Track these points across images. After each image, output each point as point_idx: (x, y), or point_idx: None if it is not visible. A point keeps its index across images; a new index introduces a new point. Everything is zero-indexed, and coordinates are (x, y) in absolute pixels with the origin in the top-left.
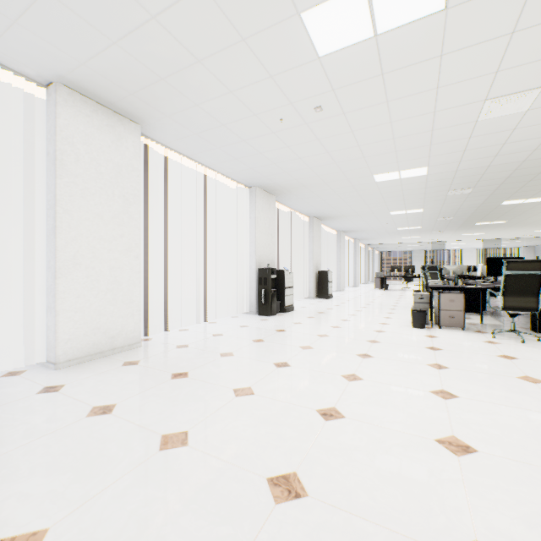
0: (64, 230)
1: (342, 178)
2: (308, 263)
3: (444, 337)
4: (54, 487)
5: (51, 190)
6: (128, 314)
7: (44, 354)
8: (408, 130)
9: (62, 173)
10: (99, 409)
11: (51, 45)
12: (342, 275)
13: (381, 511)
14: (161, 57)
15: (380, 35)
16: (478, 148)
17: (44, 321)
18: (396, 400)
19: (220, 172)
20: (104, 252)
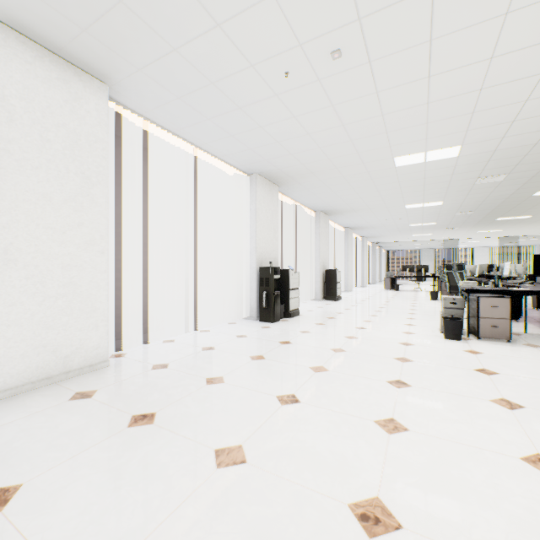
0: None
1: (357, 162)
2: (314, 261)
3: (490, 353)
4: None
5: None
6: (90, 325)
7: None
8: (449, 90)
9: None
10: None
11: None
12: (350, 275)
13: None
14: None
15: None
16: (531, 117)
17: None
18: (475, 479)
19: (214, 154)
20: (53, 245)
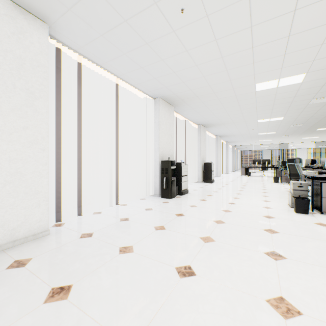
0: None
1: (229, 88)
2: (196, 157)
3: None
4: None
5: None
6: (33, 204)
7: None
8: (308, 23)
9: None
10: None
11: None
12: (219, 166)
13: None
14: None
15: None
16: None
17: None
18: None
19: (130, 82)
20: (1, 143)
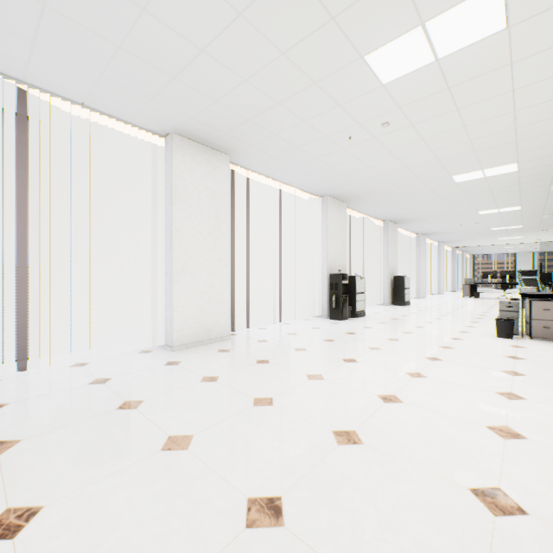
0: (177, 245)
1: (417, 182)
2: (382, 268)
3: (532, 348)
4: (191, 416)
5: (169, 215)
6: (220, 311)
7: (163, 339)
8: (486, 131)
9: (175, 202)
10: (208, 378)
11: (173, 110)
12: (422, 282)
13: (421, 460)
14: (248, 105)
15: (442, 58)
16: None
17: (163, 314)
18: (456, 395)
19: (293, 185)
20: (203, 261)
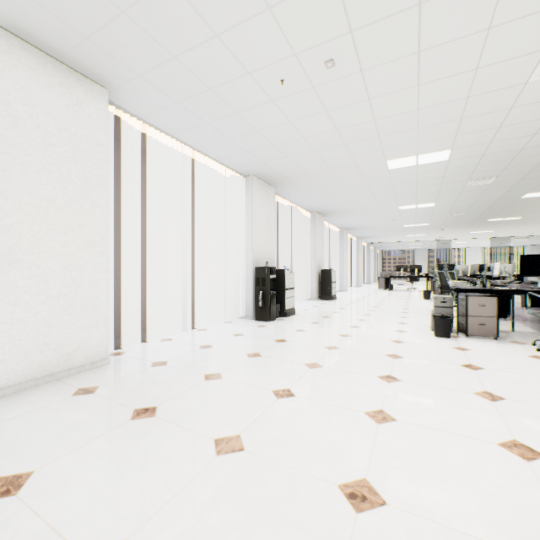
0: None
1: (351, 165)
2: (309, 262)
3: (477, 350)
4: None
5: None
6: (91, 324)
7: None
8: (438, 97)
9: None
10: (2, 484)
11: None
12: (345, 275)
13: None
14: None
15: None
16: (516, 123)
17: None
18: (454, 462)
19: (211, 156)
20: (55, 246)
